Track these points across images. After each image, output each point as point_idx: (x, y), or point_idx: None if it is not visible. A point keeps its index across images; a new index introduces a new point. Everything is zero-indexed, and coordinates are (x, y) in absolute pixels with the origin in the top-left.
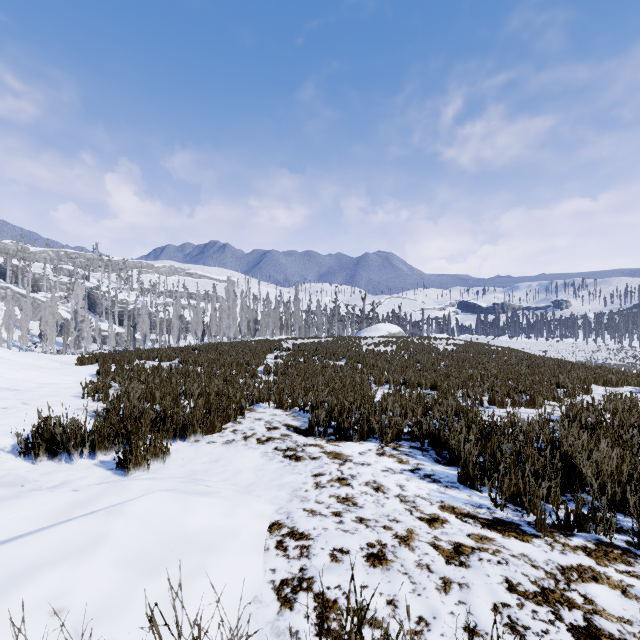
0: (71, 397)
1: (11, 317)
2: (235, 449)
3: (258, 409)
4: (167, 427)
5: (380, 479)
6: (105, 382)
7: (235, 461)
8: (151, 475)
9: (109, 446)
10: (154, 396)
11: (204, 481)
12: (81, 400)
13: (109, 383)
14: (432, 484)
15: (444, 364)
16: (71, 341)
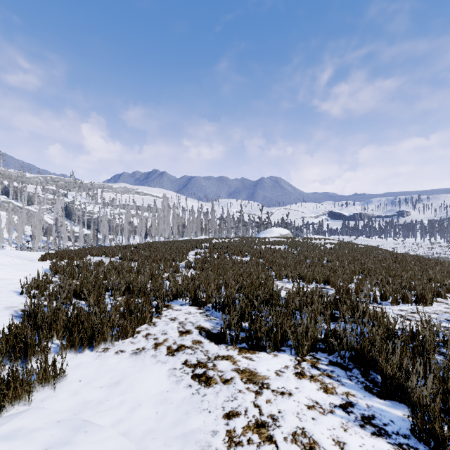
0: (12, 293)
1: (11, 223)
2: (142, 363)
3: (175, 306)
4: (74, 336)
5: (309, 426)
6: (47, 278)
7: (138, 384)
8: (23, 419)
9: (0, 365)
10: (83, 293)
11: (86, 432)
12: (18, 296)
13: (51, 279)
14: (380, 440)
15: (327, 259)
16: (52, 240)
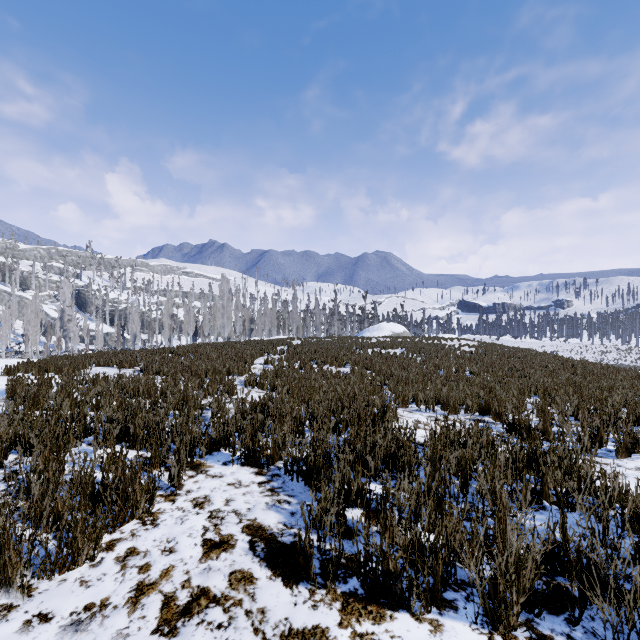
0: None
1: None
2: None
3: (212, 466)
4: None
5: None
6: None
7: None
8: None
9: None
10: (30, 443)
11: None
12: None
13: None
14: None
15: (470, 370)
16: (56, 341)
